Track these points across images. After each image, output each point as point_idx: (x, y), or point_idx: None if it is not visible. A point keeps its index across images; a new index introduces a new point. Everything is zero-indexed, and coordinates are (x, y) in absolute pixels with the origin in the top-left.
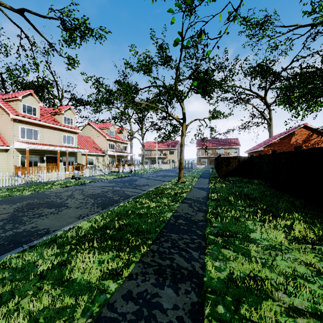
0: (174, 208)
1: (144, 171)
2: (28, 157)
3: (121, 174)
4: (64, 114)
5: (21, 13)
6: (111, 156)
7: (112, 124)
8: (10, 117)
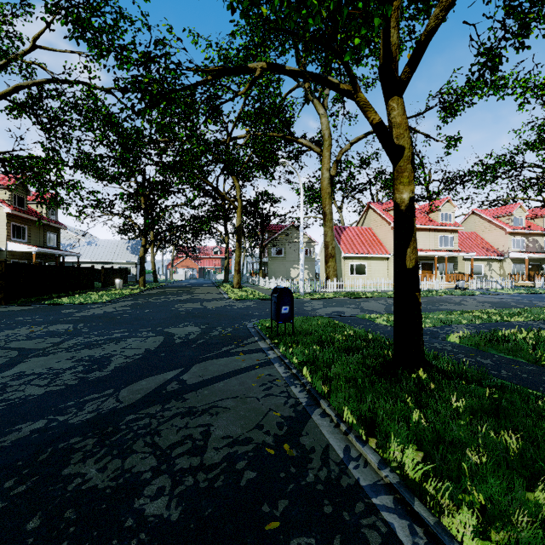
0: None
1: None
2: None
3: (536, 290)
4: (441, 210)
5: None
6: (517, 261)
7: (519, 206)
8: (391, 227)
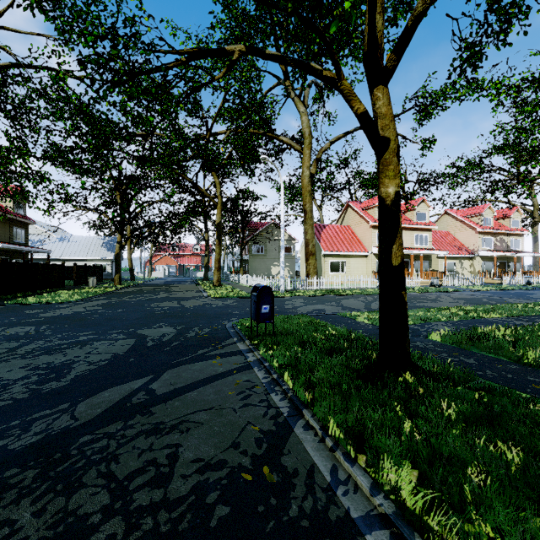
0: None
1: None
2: None
3: (504, 286)
4: (416, 209)
5: None
6: (486, 259)
7: (488, 207)
8: (370, 225)
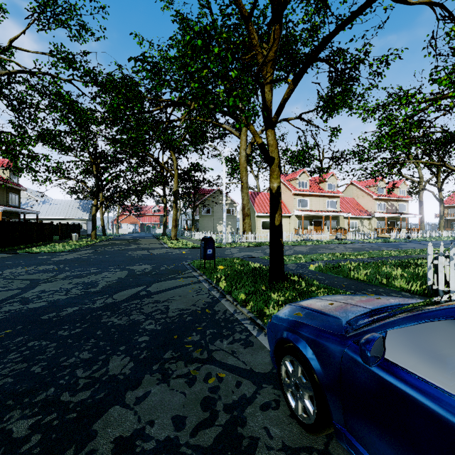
0: (411, 254)
1: (433, 239)
2: (303, 221)
3: (389, 239)
4: (327, 181)
5: (300, 118)
6: (380, 219)
7: (382, 180)
8: (292, 193)
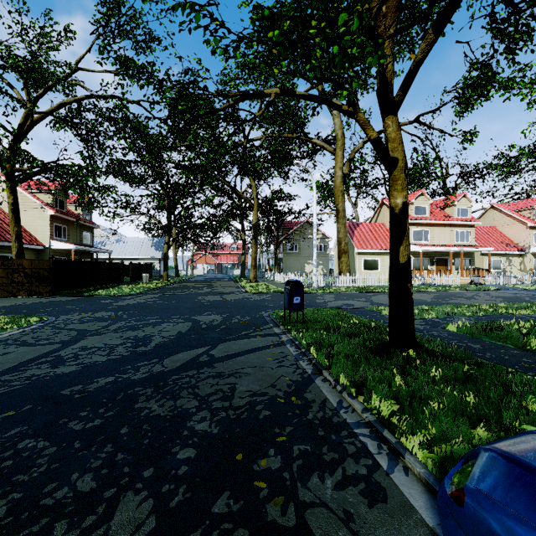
0: None
1: None
2: (421, 259)
3: None
4: (457, 205)
5: (416, 121)
6: None
7: None
8: None
